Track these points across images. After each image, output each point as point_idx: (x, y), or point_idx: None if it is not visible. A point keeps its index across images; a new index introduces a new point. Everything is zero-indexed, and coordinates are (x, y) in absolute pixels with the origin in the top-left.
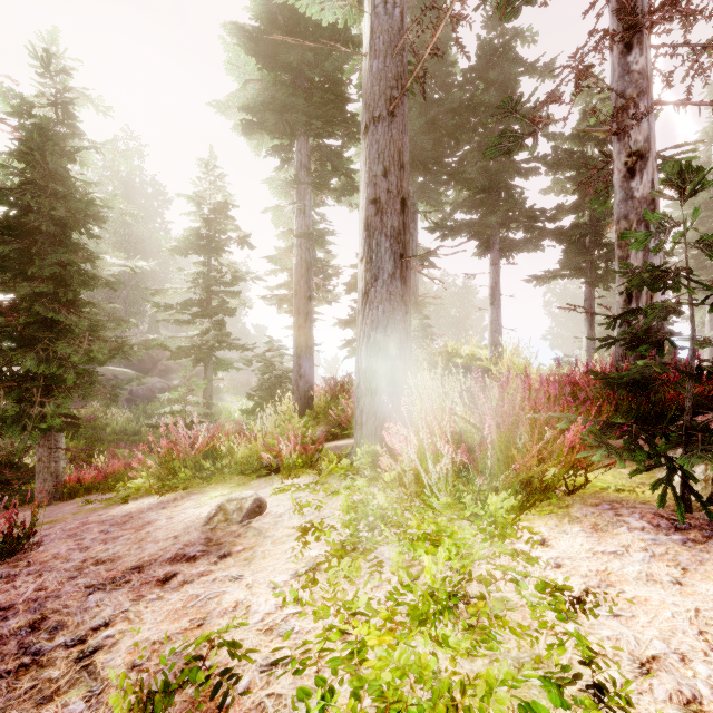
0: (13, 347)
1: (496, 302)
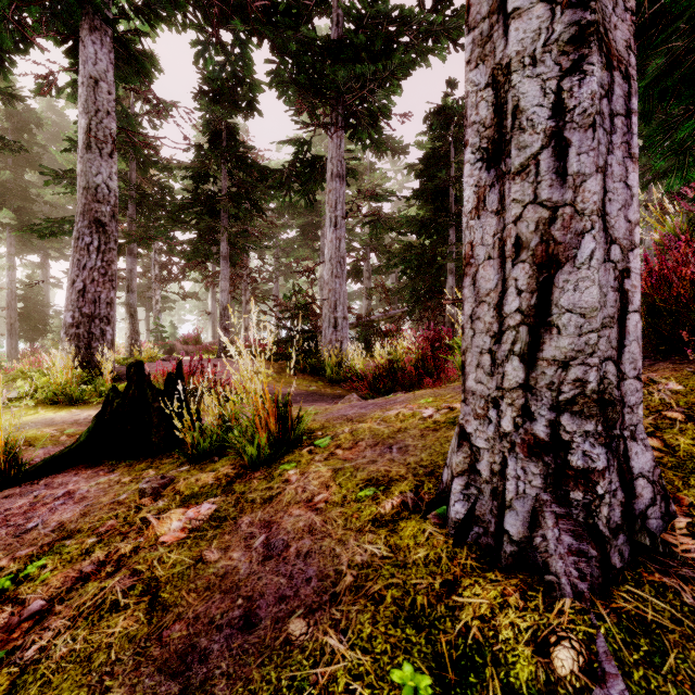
0: None
1: None
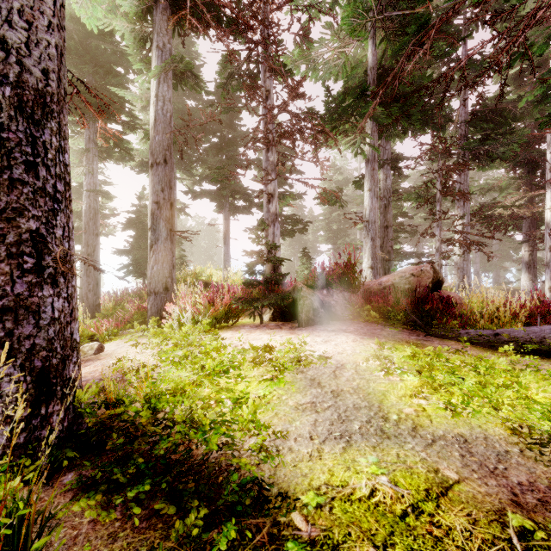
0: None
1: (227, 242)
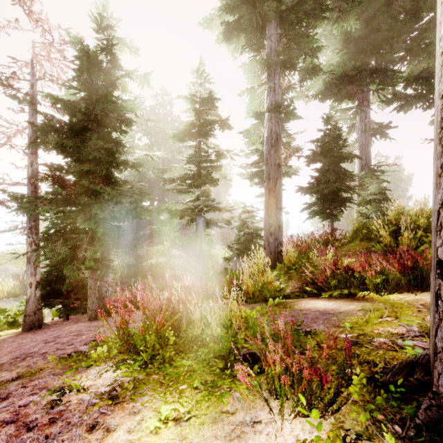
0: (76, 210)
1: None
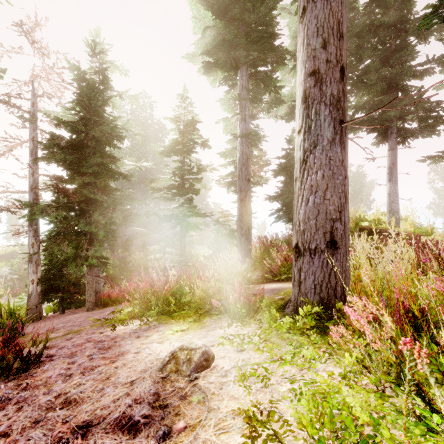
0: (75, 215)
1: (393, 179)
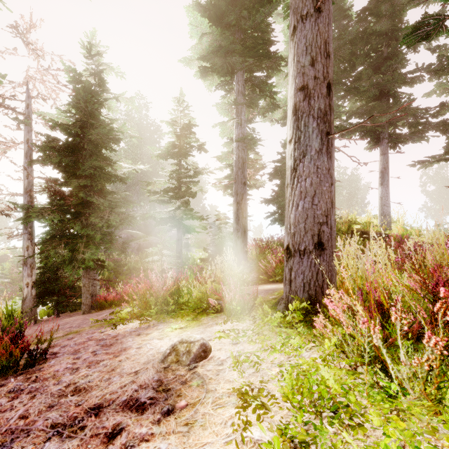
0: (71, 218)
1: (385, 182)
